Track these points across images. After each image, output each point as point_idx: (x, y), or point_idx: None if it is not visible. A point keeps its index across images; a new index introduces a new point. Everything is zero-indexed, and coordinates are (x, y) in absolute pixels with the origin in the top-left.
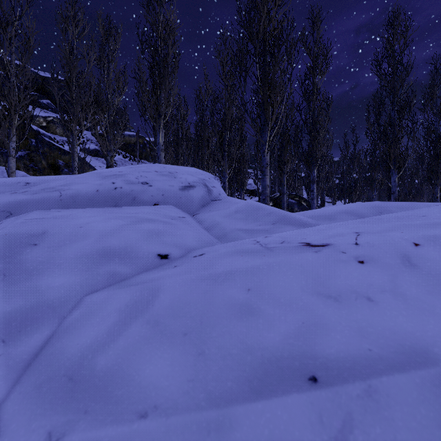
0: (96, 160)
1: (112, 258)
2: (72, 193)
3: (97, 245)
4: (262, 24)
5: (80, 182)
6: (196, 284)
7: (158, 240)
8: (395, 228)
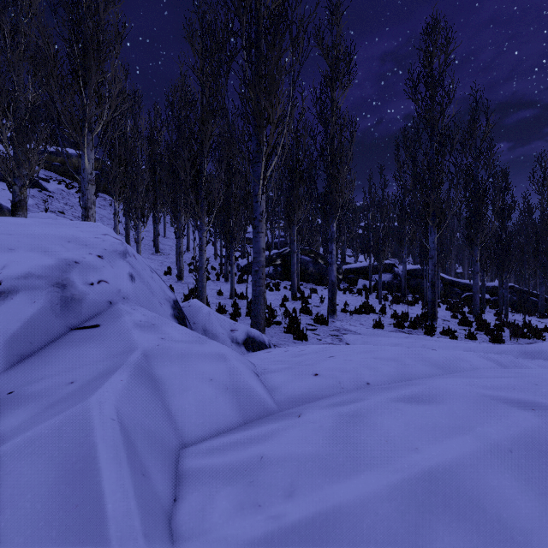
0: None
1: None
2: None
3: None
4: None
5: None
6: None
7: None
8: None
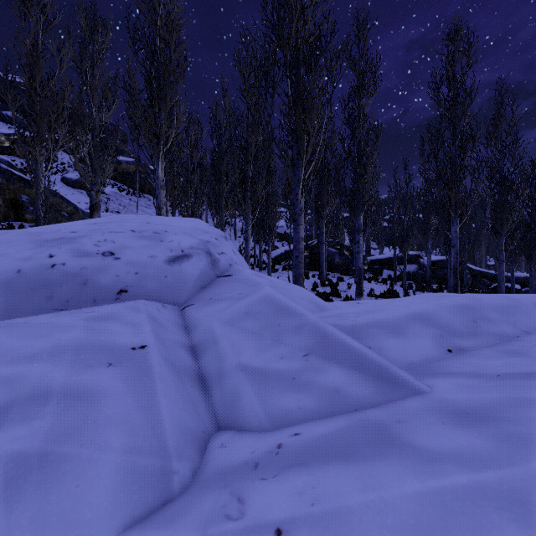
0: (81, 194)
1: None
2: None
3: None
4: (294, 25)
5: None
6: None
7: None
8: None
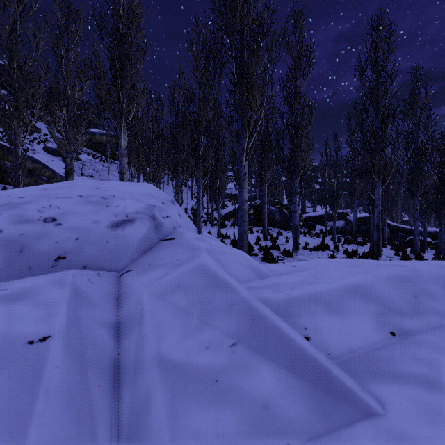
0: (60, 161)
1: None
2: None
3: None
4: (238, 13)
5: None
6: None
7: None
8: None
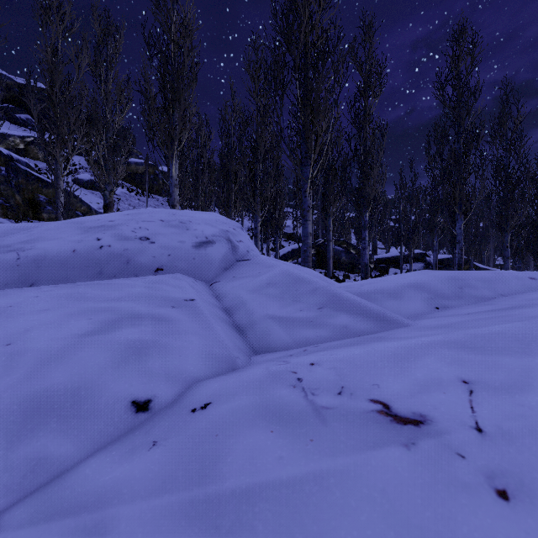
0: (92, 195)
1: (46, 419)
2: (35, 254)
3: (25, 388)
4: (303, 31)
5: (50, 237)
6: (177, 537)
7: (138, 365)
8: (531, 379)
